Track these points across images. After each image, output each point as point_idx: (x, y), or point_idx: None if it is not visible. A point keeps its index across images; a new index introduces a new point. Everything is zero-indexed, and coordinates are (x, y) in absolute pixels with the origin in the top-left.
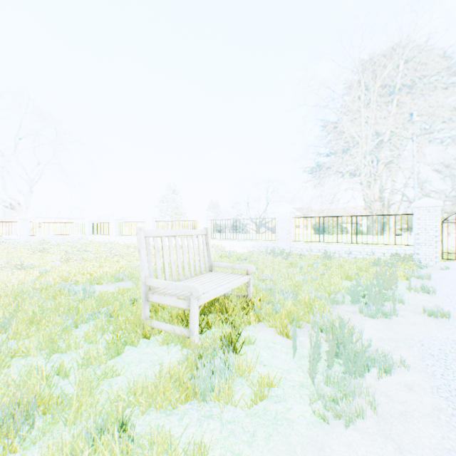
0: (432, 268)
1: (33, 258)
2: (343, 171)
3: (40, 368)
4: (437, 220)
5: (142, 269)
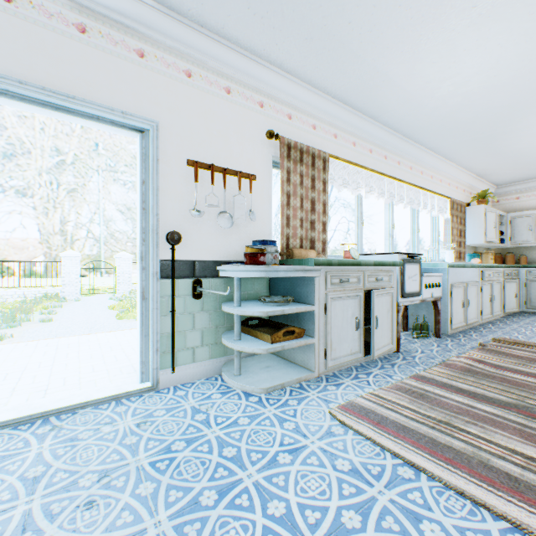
0: (72, 301)
1: None
2: (3, 192)
3: None
4: (79, 267)
5: None
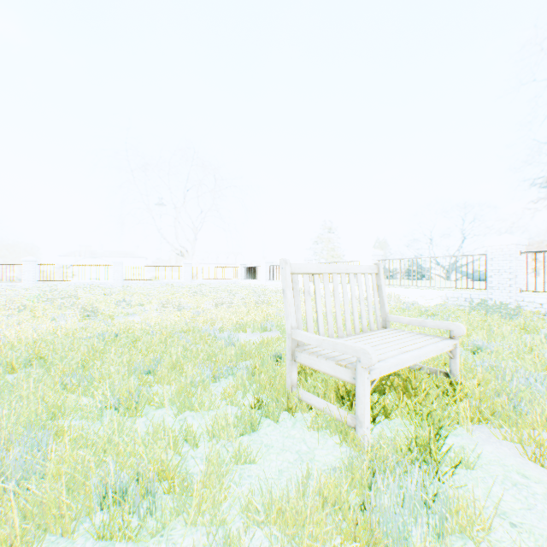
0: None
1: (190, 301)
2: None
3: (172, 425)
4: None
5: (287, 317)
